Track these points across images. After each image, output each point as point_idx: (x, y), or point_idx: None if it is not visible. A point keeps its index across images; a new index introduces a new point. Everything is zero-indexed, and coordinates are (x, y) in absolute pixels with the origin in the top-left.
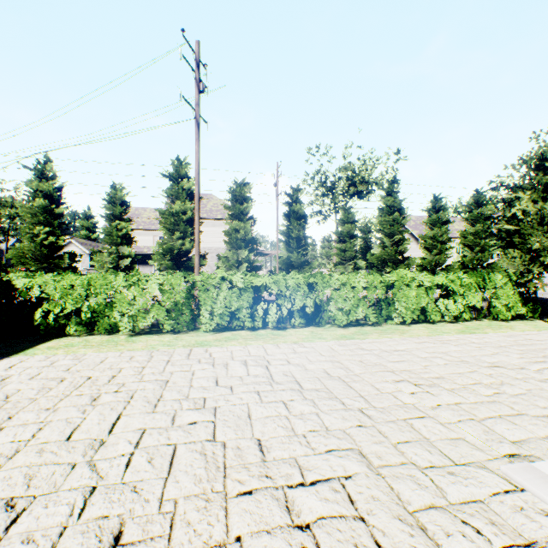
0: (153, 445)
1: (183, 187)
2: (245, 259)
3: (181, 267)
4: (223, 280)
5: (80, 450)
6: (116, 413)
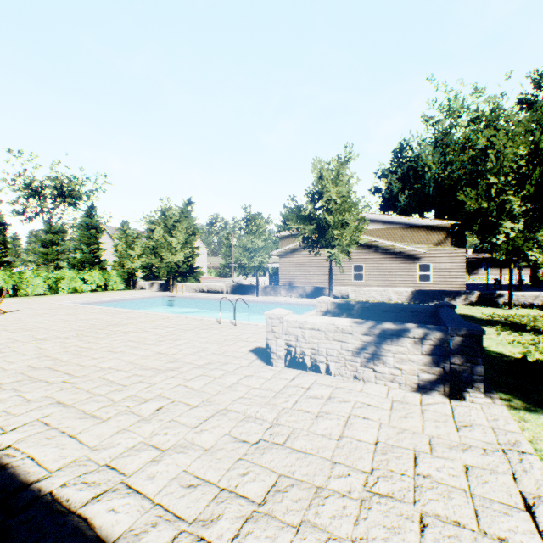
0: None
1: None
2: None
3: None
4: None
5: None
6: None
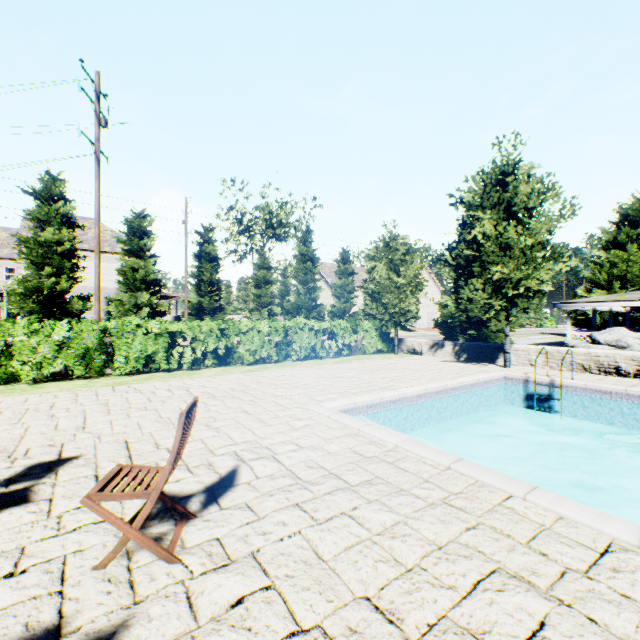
0: (123, 423)
1: (58, 211)
2: (146, 304)
3: (55, 312)
4: (139, 327)
5: (73, 430)
6: (81, 418)
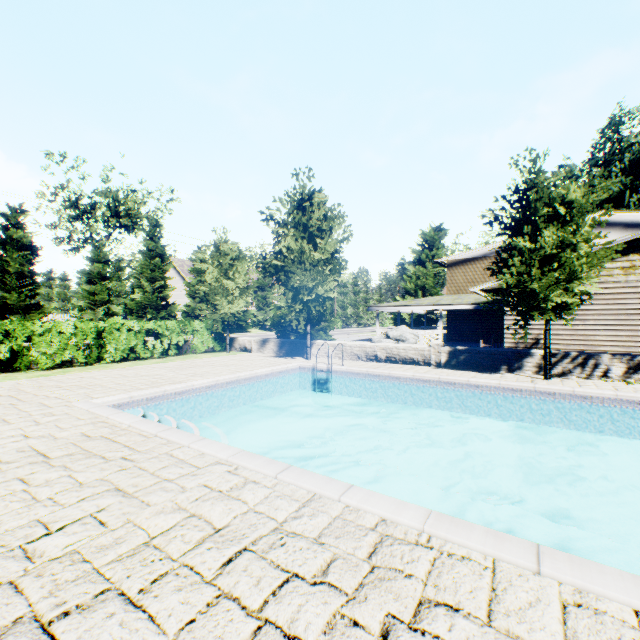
0: None
1: None
2: None
3: None
4: None
5: None
6: None
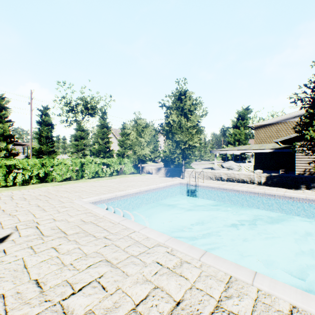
0: None
1: None
2: (4, 148)
3: None
4: None
5: None
6: None
